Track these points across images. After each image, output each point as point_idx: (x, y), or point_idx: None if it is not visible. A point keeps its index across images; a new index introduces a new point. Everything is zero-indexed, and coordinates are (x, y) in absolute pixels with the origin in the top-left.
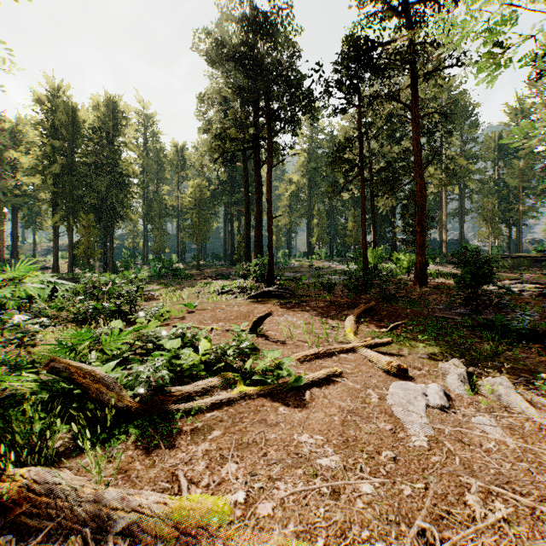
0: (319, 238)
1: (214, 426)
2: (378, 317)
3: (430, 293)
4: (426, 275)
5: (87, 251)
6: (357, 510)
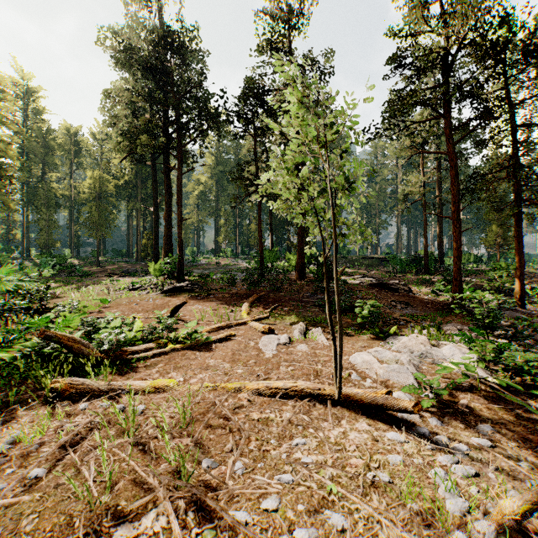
0: (226, 237)
1: (158, 363)
2: (266, 303)
3: (305, 285)
4: (305, 272)
5: None
6: (235, 376)
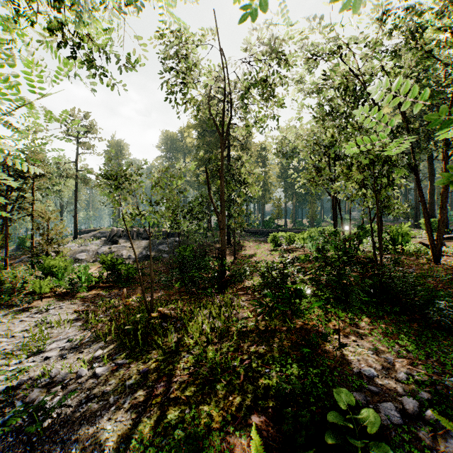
0: None
1: None
2: None
3: None
4: None
5: (312, 215)
6: None
